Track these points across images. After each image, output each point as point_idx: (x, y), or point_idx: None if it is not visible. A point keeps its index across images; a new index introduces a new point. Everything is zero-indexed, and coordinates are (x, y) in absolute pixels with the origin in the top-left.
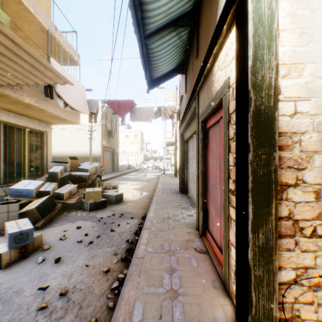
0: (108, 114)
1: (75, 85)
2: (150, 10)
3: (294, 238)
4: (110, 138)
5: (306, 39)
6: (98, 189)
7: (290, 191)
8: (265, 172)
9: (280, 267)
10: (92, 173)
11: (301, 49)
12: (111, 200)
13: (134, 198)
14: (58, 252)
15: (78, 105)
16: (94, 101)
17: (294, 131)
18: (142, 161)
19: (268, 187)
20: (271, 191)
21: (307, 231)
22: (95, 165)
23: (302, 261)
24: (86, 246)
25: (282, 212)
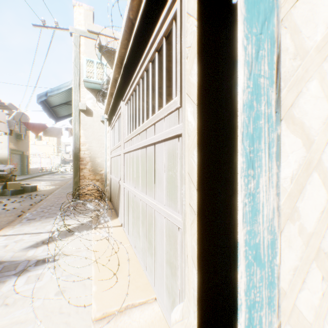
0: (17, 117)
1: (0, 115)
2: (53, 103)
3: (84, 180)
4: (19, 140)
5: (87, 138)
6: (18, 182)
7: (83, 170)
8: (77, 166)
9: (81, 186)
10: (8, 173)
11: (86, 140)
12: (28, 190)
13: (46, 189)
14: (3, 205)
15: (2, 128)
16: (12, 122)
17: (84, 157)
18: (59, 164)
19: (78, 169)
20: (78, 170)
21: (87, 178)
22: (11, 167)
23: (86, 184)
24: (18, 203)
25: (82, 174)
